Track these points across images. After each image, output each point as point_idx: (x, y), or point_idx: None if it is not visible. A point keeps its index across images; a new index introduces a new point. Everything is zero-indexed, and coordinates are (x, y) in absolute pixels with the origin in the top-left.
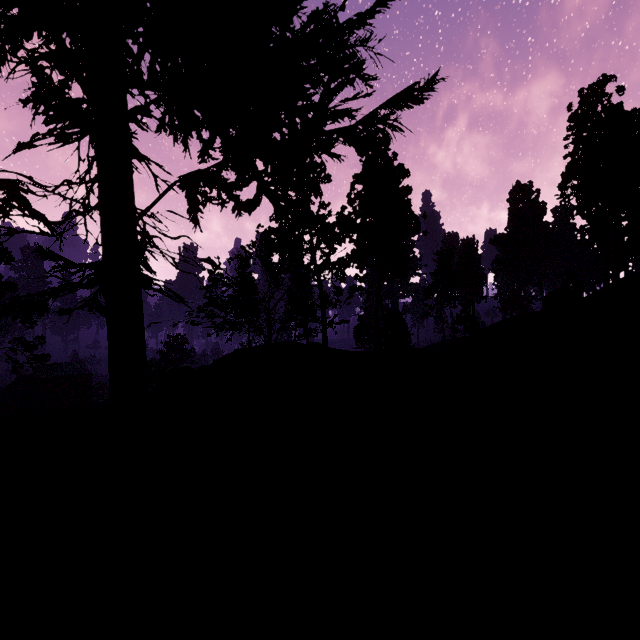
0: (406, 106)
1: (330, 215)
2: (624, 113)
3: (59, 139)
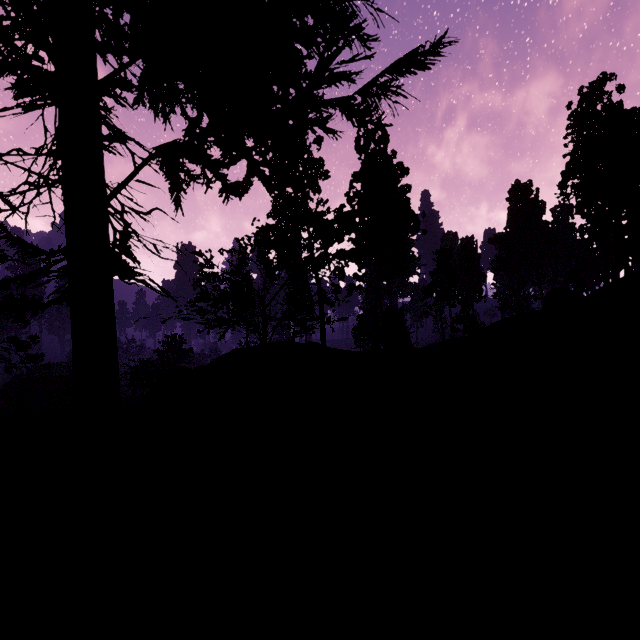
0: (412, 72)
1: (328, 212)
2: (624, 111)
3: (25, 111)
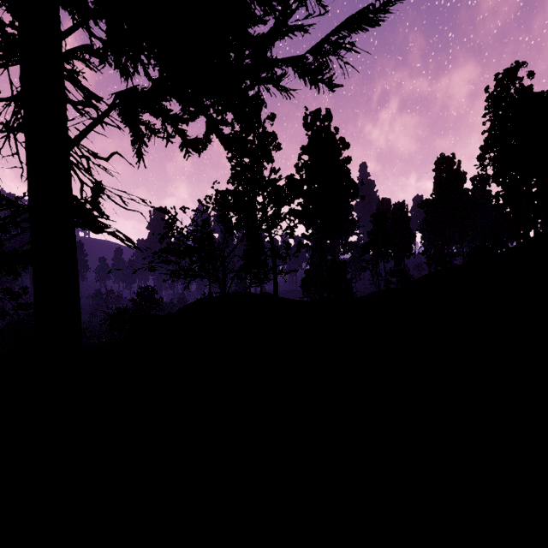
0: (361, 30)
1: (280, 179)
2: (534, 94)
3: None
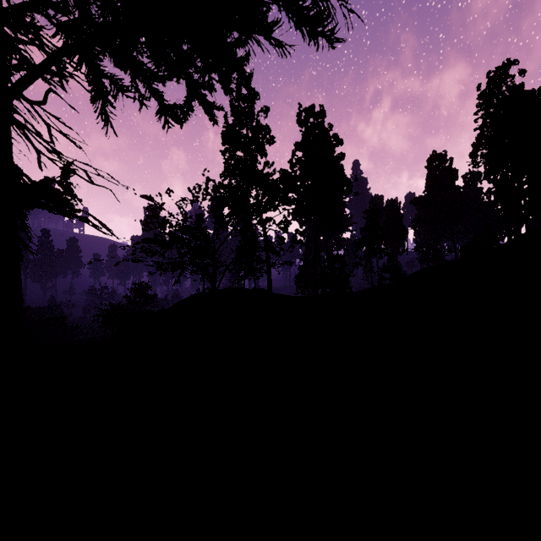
0: None
1: (274, 173)
2: (526, 91)
3: None
